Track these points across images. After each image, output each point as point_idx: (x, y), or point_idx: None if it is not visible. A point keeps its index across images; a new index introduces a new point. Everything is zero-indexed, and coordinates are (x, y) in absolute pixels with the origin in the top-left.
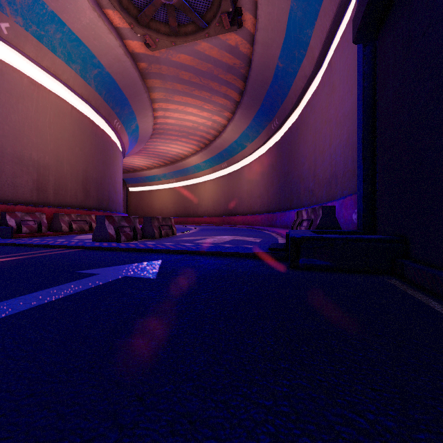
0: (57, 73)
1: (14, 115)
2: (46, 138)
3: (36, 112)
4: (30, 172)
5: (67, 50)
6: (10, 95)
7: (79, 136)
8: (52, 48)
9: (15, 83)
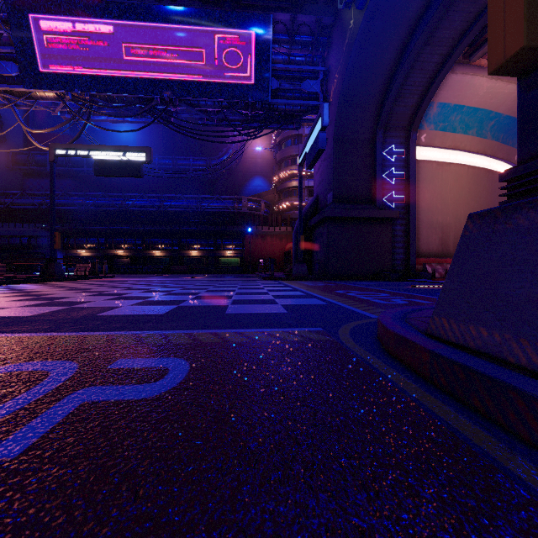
0: (455, 146)
1: (427, 194)
2: (447, 203)
3: (440, 185)
4: (437, 232)
5: (465, 123)
6: (425, 181)
7: (475, 189)
8: (453, 130)
9: (428, 171)
